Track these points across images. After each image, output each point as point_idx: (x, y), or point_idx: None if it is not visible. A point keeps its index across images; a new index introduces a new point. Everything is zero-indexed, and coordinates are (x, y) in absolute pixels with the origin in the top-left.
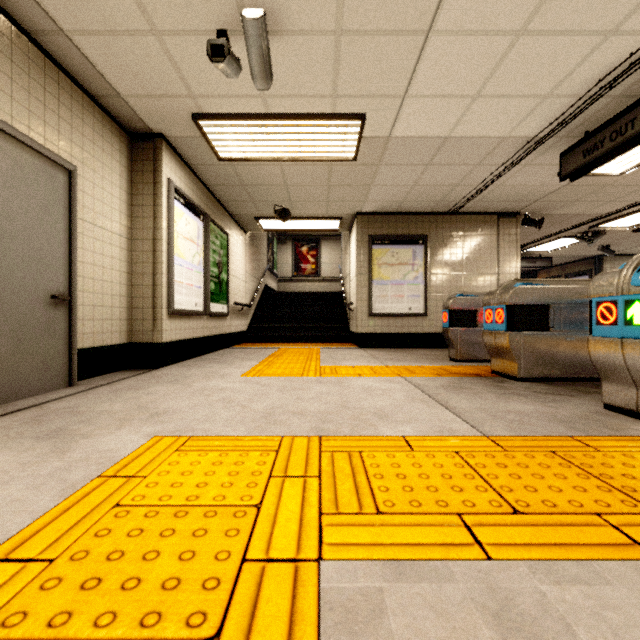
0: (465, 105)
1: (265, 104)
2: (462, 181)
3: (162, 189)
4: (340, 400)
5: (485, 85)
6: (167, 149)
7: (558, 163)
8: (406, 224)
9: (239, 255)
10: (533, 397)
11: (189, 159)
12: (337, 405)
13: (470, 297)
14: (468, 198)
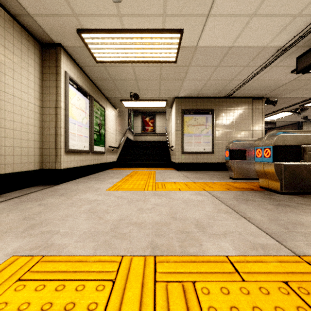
0: (245, 22)
1: (121, 21)
2: (235, 77)
3: (61, 77)
4: (169, 211)
5: (260, 6)
6: (64, 54)
7: (292, 65)
8: (202, 103)
9: (112, 120)
10: (300, 208)
11: (79, 62)
12: (167, 216)
13: (242, 142)
14: (237, 88)
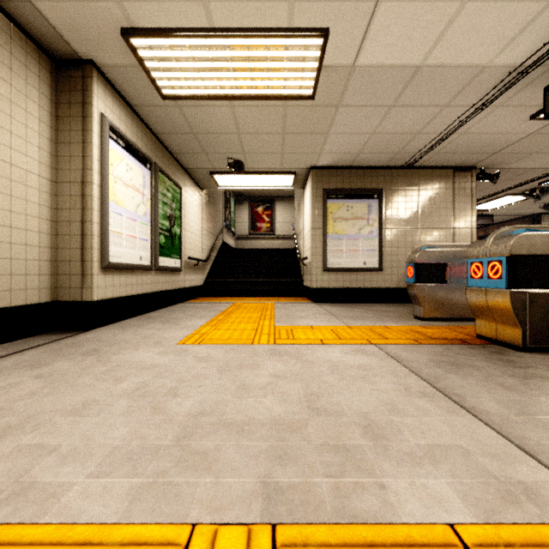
0: (450, 14)
1: (207, 12)
2: (425, 128)
3: (92, 124)
4: (303, 391)
5: None
6: (100, 80)
7: (534, 103)
8: (361, 178)
9: (194, 211)
10: None
11: (130, 98)
12: (300, 404)
13: (439, 250)
14: (427, 149)
